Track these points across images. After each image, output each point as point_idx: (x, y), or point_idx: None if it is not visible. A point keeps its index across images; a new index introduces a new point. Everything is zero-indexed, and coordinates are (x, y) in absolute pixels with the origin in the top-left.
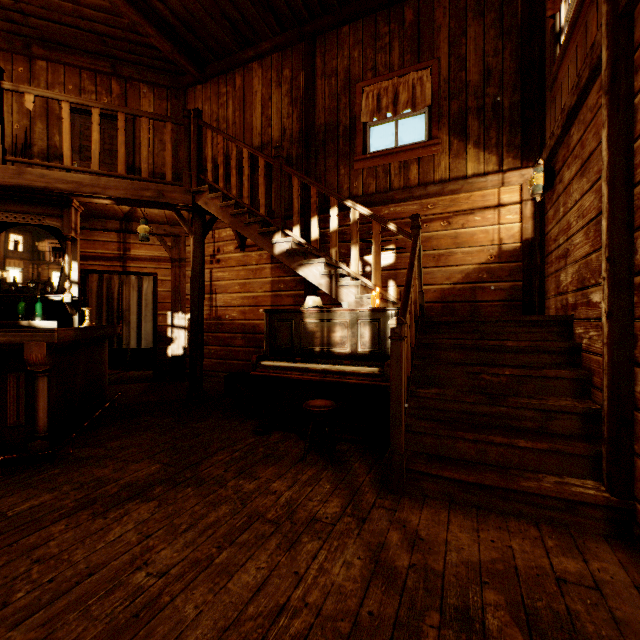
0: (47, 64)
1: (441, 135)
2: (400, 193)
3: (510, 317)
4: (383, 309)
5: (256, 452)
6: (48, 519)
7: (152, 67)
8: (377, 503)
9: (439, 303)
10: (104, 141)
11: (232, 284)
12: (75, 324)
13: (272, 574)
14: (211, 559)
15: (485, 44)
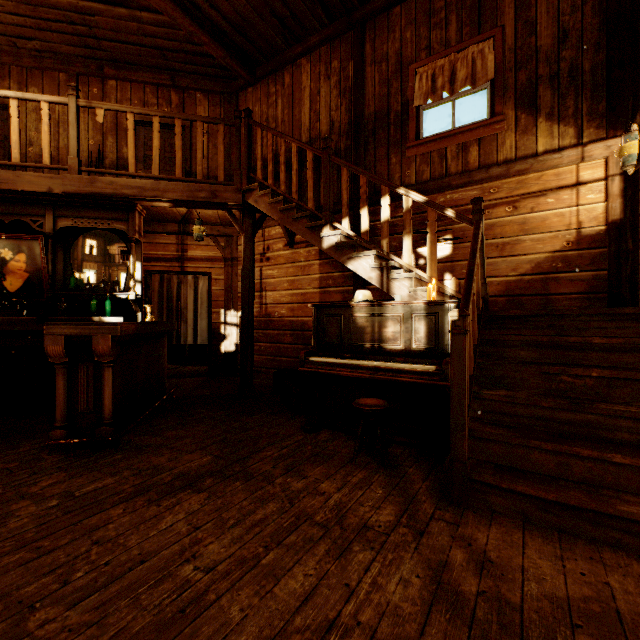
0: (116, 83)
1: (506, 111)
2: (458, 178)
3: (596, 310)
4: (440, 302)
5: (304, 450)
6: (109, 502)
7: (207, 75)
8: (436, 515)
9: (503, 297)
10: (165, 150)
11: (281, 281)
12: (139, 320)
13: (321, 583)
14: (257, 559)
15: (560, 2)
